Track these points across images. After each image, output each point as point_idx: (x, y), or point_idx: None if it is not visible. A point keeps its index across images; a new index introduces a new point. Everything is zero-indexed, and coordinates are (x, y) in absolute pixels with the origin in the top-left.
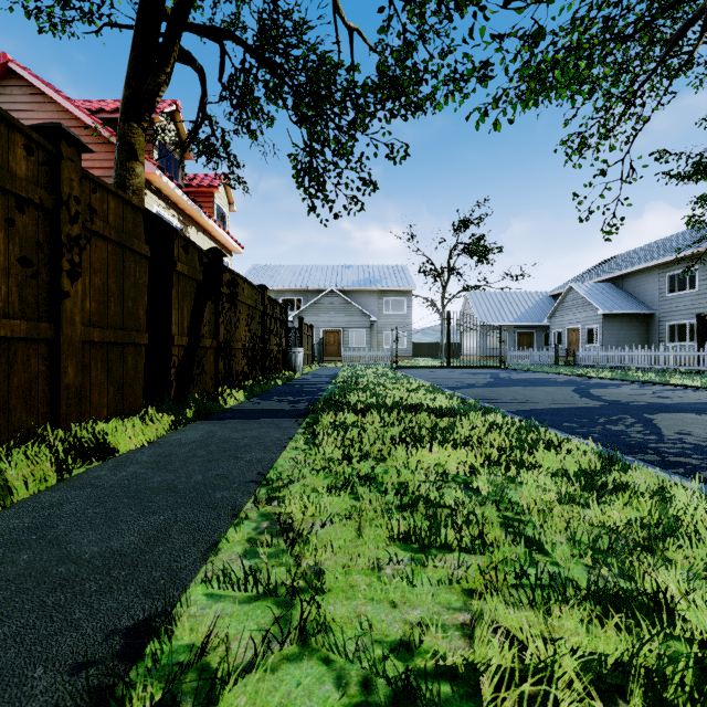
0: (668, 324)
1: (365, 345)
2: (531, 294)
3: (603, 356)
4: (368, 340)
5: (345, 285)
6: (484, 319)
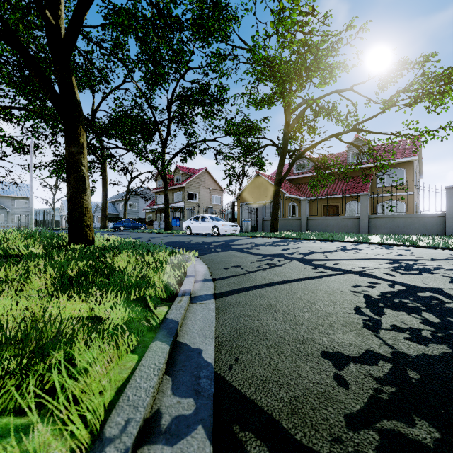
0: (121, 217)
1: (4, 221)
2: (92, 202)
3: (97, 225)
4: (6, 219)
5: None
6: None
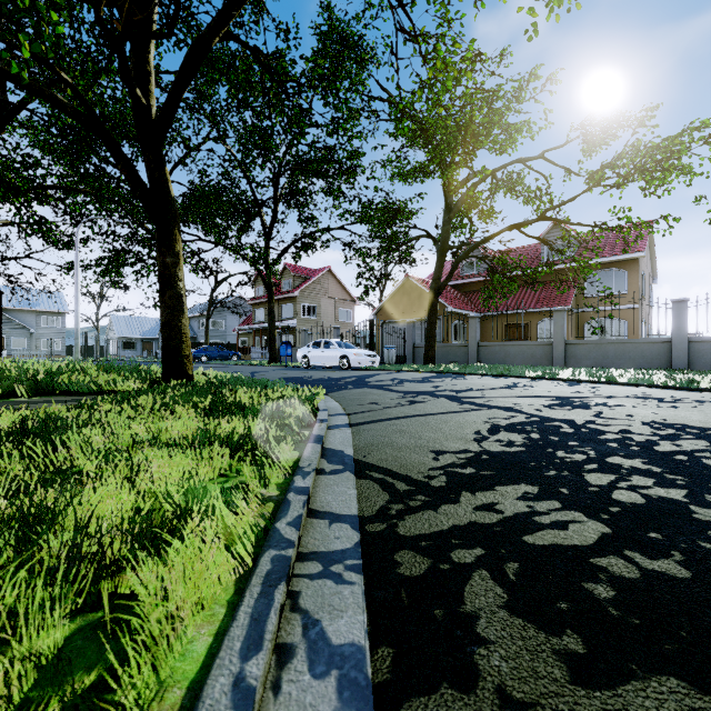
0: (200, 341)
1: (26, 347)
2: (156, 319)
3: None
4: (29, 345)
5: (6, 305)
6: (121, 333)
